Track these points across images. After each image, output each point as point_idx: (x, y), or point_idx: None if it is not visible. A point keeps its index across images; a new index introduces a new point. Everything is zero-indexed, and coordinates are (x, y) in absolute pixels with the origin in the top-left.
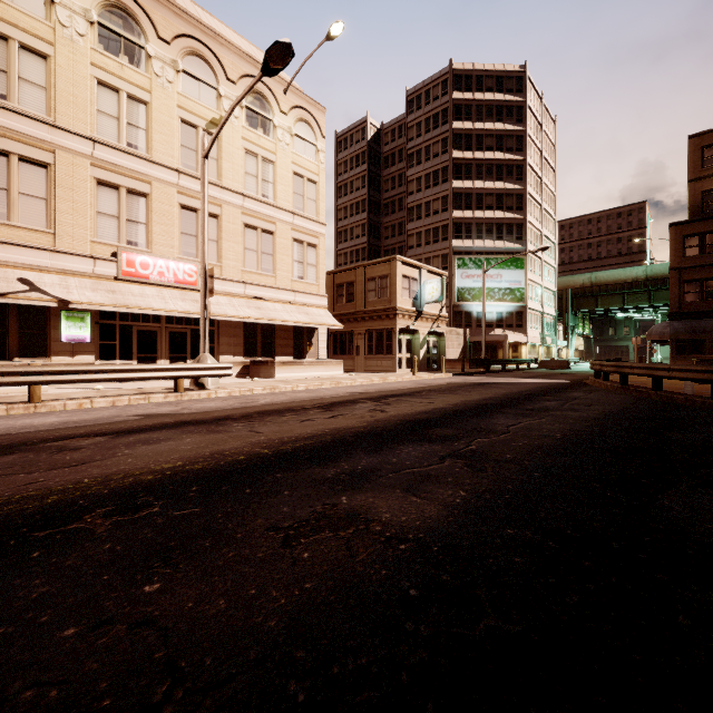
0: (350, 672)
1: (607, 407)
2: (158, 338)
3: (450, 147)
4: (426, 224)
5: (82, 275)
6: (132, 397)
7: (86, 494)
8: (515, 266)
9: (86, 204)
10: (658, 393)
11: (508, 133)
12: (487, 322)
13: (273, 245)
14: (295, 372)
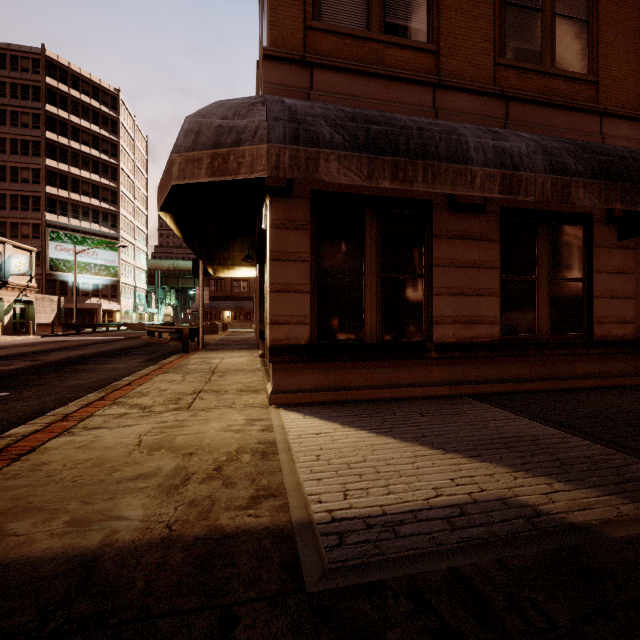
0: None
1: (124, 345)
2: None
3: (43, 126)
4: (12, 189)
5: None
6: None
7: None
8: (110, 248)
9: None
10: (159, 339)
11: (104, 137)
12: (84, 291)
13: None
14: None
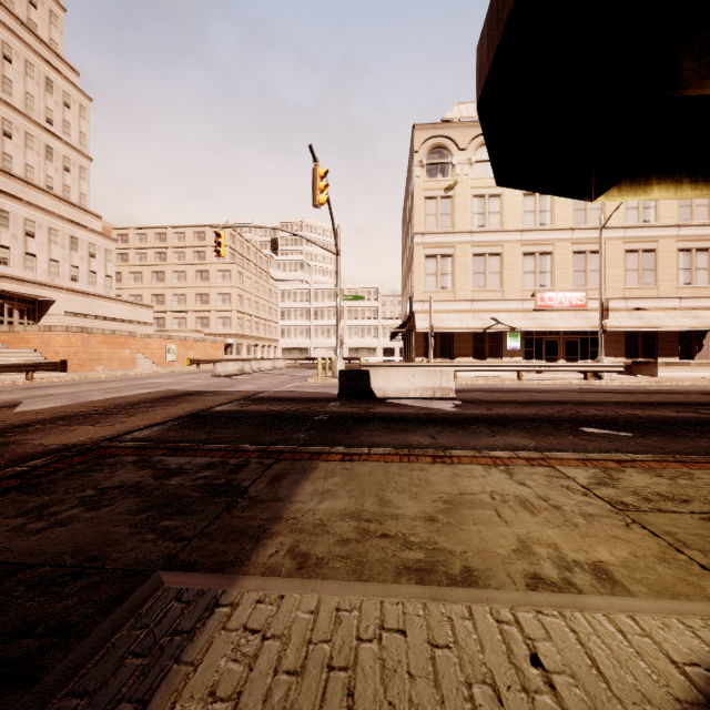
0: (691, 419)
1: None
2: (558, 345)
3: None
4: None
5: (516, 311)
6: (561, 380)
7: (597, 401)
8: None
9: (518, 269)
10: None
11: None
12: None
13: (654, 261)
14: (680, 372)
